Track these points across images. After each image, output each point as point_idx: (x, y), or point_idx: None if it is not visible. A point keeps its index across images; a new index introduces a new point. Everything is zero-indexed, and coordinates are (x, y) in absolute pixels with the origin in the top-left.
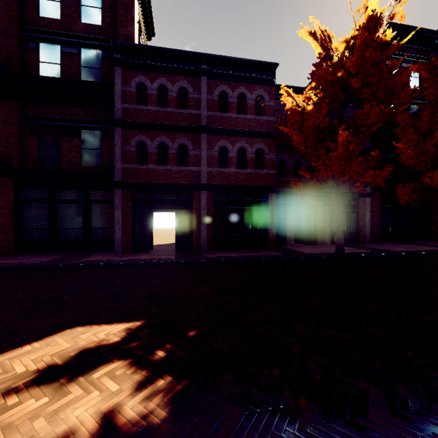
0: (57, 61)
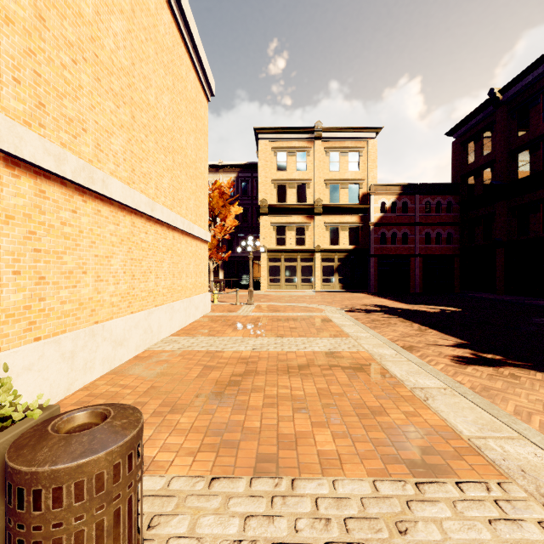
0: (528, 161)
